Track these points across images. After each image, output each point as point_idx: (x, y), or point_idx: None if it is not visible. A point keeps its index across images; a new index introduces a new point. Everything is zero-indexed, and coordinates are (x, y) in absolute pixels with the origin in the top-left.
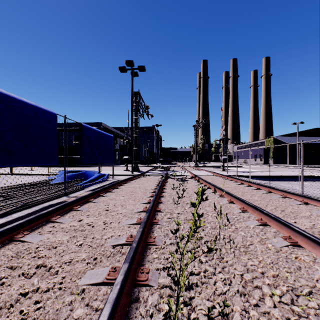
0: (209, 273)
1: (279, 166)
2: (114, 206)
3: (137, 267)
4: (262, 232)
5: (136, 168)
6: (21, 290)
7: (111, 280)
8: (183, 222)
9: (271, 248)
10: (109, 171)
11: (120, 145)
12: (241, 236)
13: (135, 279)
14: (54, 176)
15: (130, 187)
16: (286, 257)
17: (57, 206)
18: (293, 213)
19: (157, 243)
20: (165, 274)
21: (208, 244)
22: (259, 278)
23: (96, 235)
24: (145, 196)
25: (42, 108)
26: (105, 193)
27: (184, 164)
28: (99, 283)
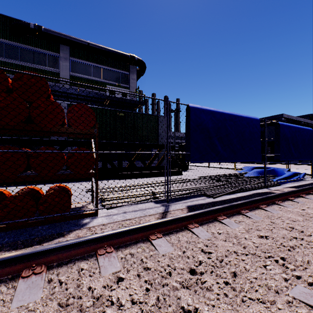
0: None
1: None
2: None
3: None
4: None
5: None
6: (290, 234)
7: None
8: None
9: None
10: (299, 170)
11: None
12: None
13: None
14: (241, 170)
15: None
16: None
17: (276, 193)
18: None
19: None
20: None
21: None
22: None
23: None
24: None
25: (250, 117)
26: None
27: None
28: None
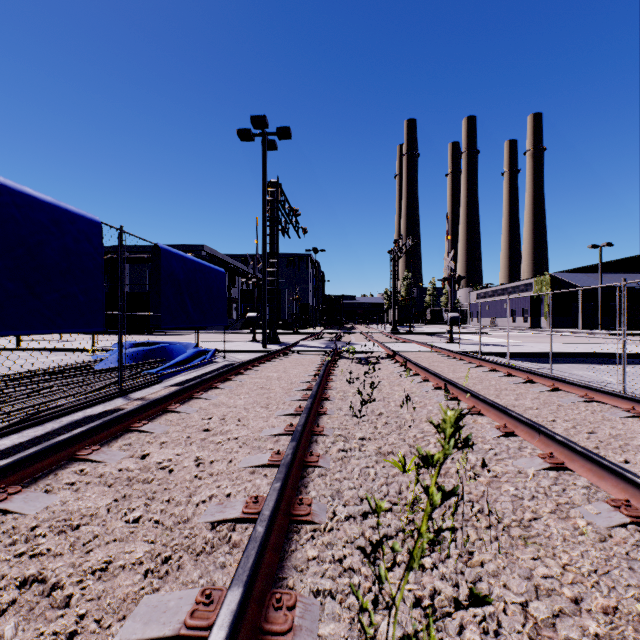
0: (444, 602)
1: (563, 332)
2: (223, 421)
3: (267, 588)
4: (557, 487)
5: (272, 336)
6: None
7: (199, 630)
8: (373, 460)
9: (585, 530)
10: (217, 344)
11: (241, 290)
12: (509, 496)
13: (260, 627)
14: (105, 353)
15: (259, 377)
16: (627, 557)
17: (94, 423)
18: (616, 439)
19: (316, 517)
20: (335, 609)
21: (434, 516)
22: (569, 615)
23: (176, 494)
24: (291, 397)
25: (69, 209)
26: (205, 392)
27: (370, 328)
28: (167, 639)
